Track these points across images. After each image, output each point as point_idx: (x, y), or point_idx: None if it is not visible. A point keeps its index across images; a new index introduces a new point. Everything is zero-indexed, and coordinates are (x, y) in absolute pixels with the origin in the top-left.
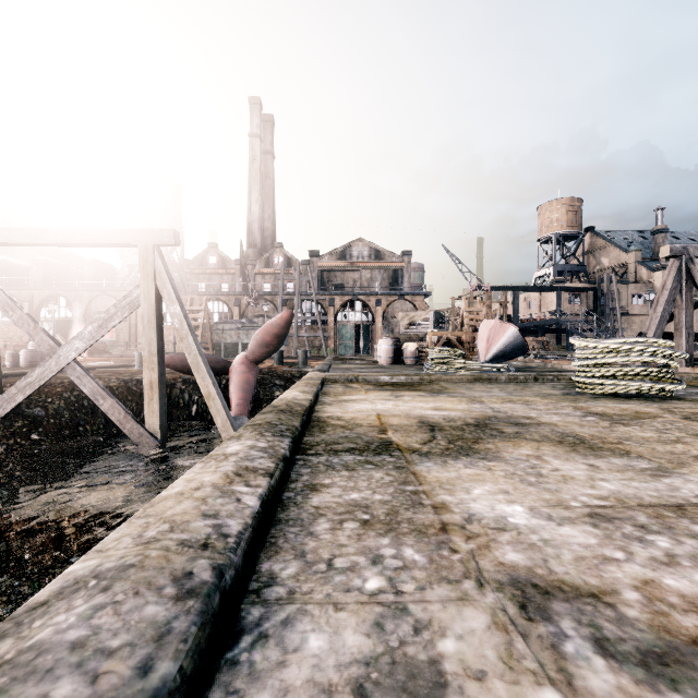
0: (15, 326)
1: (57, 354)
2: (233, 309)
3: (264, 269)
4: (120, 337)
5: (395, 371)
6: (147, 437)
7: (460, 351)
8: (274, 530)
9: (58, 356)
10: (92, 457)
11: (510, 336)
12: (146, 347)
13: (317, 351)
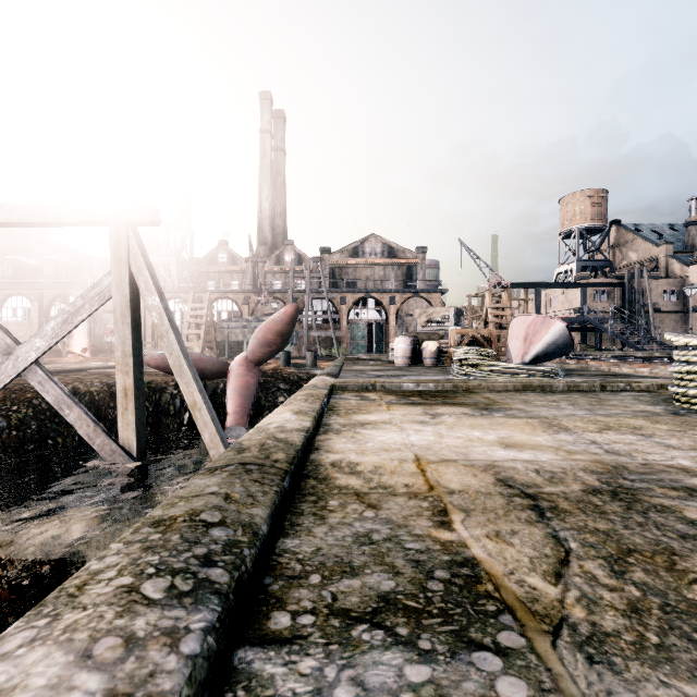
0: (26, 326)
1: (14, 355)
2: (243, 307)
3: (274, 267)
4: None
5: (416, 374)
6: (121, 455)
7: (491, 351)
8: None
9: (15, 357)
10: (58, 477)
11: (556, 333)
12: (119, 346)
13: (329, 351)
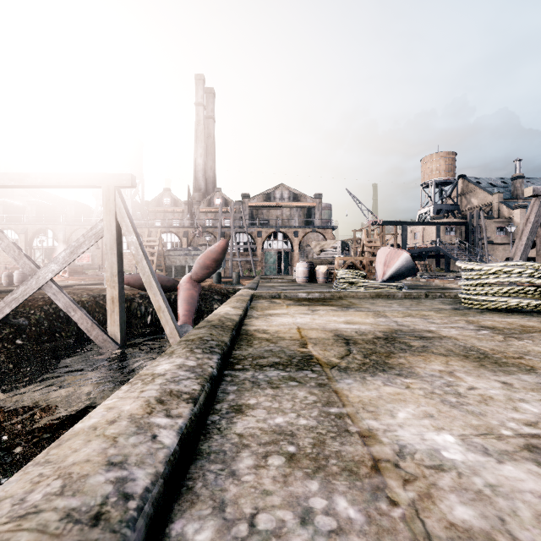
0: None
1: (37, 275)
2: (183, 239)
3: (207, 208)
4: (95, 261)
5: (310, 288)
6: (110, 342)
7: (362, 272)
8: (193, 468)
9: (37, 276)
10: (65, 358)
11: (404, 260)
12: (109, 269)
13: (248, 272)
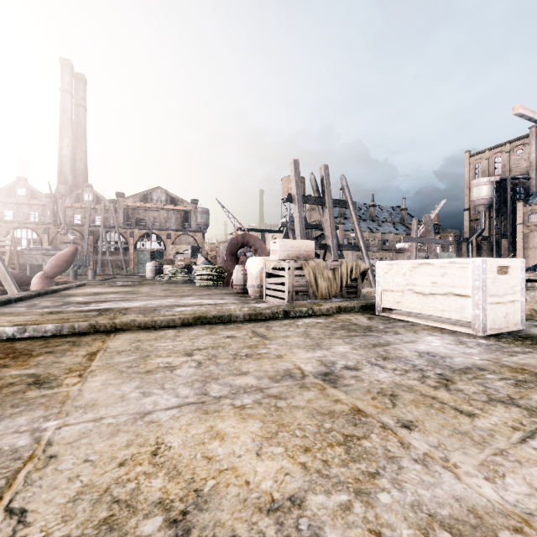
0: None
1: None
2: (42, 236)
3: (74, 204)
4: None
5: None
6: None
7: (186, 270)
8: (23, 301)
9: None
10: None
11: (202, 263)
12: None
13: (120, 270)
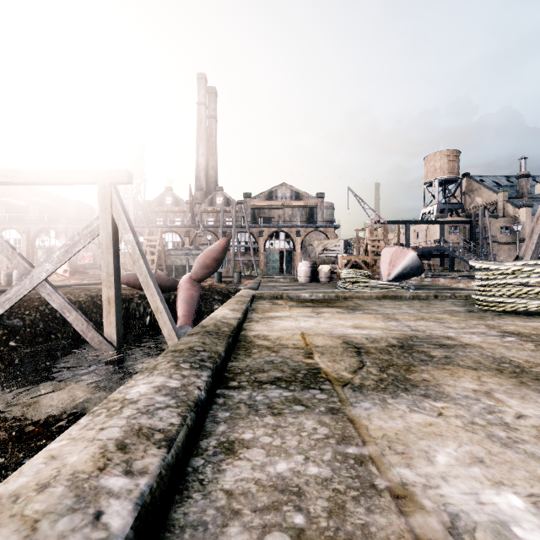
0: None
1: (30, 275)
2: (184, 238)
3: (208, 208)
4: (96, 261)
5: (313, 288)
6: (105, 345)
7: (367, 272)
8: None
9: (31, 276)
10: (60, 360)
11: (410, 259)
12: (104, 269)
13: (250, 272)
